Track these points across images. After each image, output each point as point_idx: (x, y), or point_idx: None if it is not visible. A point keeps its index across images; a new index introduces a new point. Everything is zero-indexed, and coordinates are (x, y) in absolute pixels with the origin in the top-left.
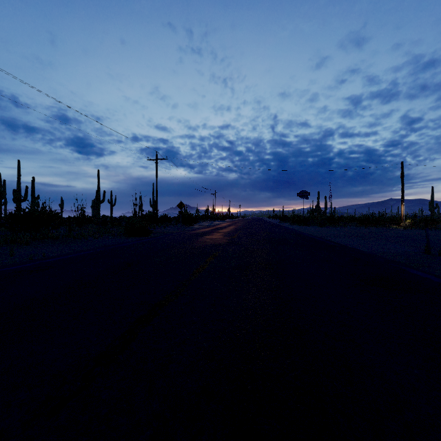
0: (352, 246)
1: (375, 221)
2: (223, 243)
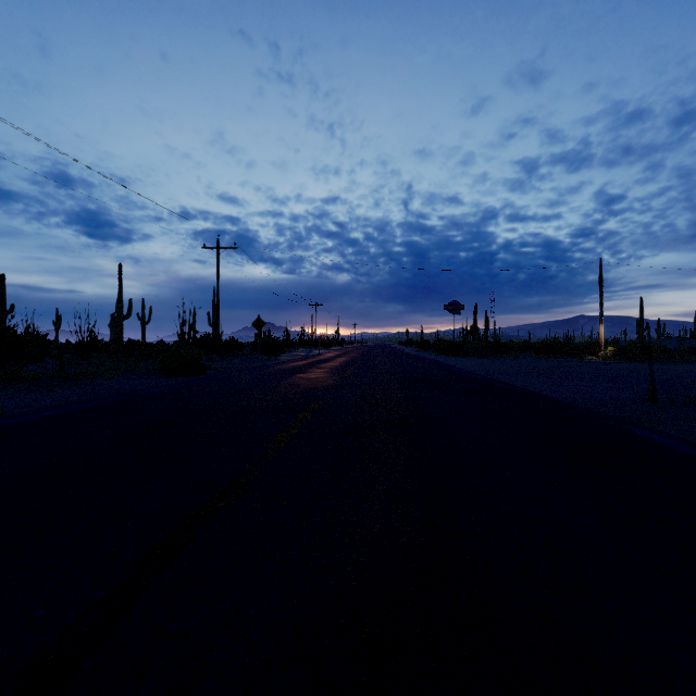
0: (534, 389)
1: (561, 349)
2: (328, 386)
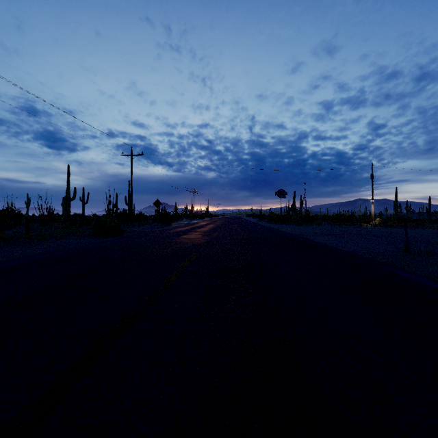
0: (332, 245)
1: (347, 220)
2: (201, 244)
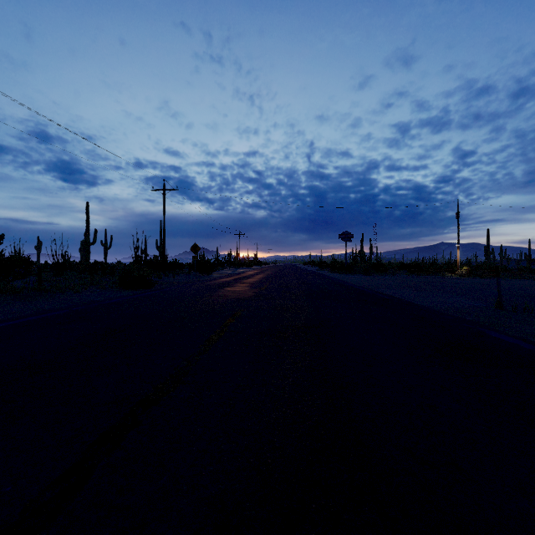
0: (408, 299)
1: (427, 268)
2: (249, 297)
